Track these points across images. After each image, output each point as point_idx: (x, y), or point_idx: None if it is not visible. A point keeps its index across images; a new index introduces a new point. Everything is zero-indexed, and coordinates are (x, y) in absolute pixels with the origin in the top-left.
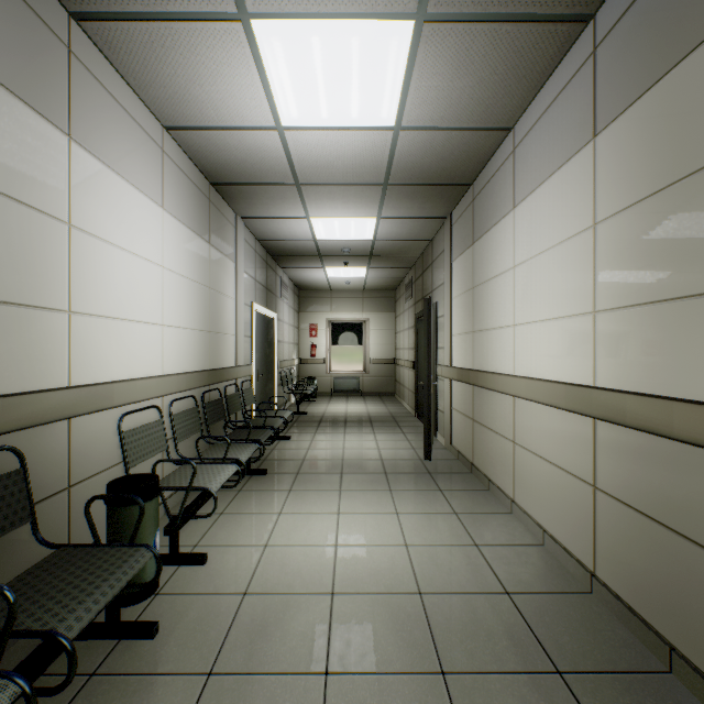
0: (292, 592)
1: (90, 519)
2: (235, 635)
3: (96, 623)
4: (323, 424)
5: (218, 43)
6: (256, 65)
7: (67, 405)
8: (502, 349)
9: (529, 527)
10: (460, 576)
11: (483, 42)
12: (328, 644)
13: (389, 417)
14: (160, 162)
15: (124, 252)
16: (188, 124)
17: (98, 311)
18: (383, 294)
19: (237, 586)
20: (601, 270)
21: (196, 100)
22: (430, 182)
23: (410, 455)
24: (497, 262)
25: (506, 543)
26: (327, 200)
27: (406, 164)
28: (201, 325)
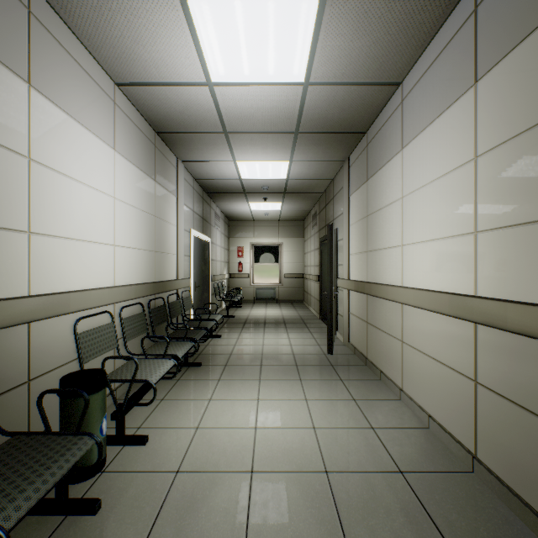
0: (217, 470)
1: (42, 410)
2: (167, 511)
3: (47, 500)
4: (247, 325)
5: (156, 7)
6: (189, 27)
7: (26, 311)
8: (392, 265)
9: (416, 412)
10: (360, 456)
11: (379, 4)
12: (247, 520)
13: (299, 319)
14: (112, 112)
15: (80, 184)
16: (135, 81)
17: (56, 233)
18: (294, 223)
19: (171, 465)
20: (481, 196)
21: (140, 59)
22: (332, 130)
23: (316, 351)
24: (388, 194)
25: (397, 427)
26: (249, 146)
27: (313, 115)
28: (148, 246)
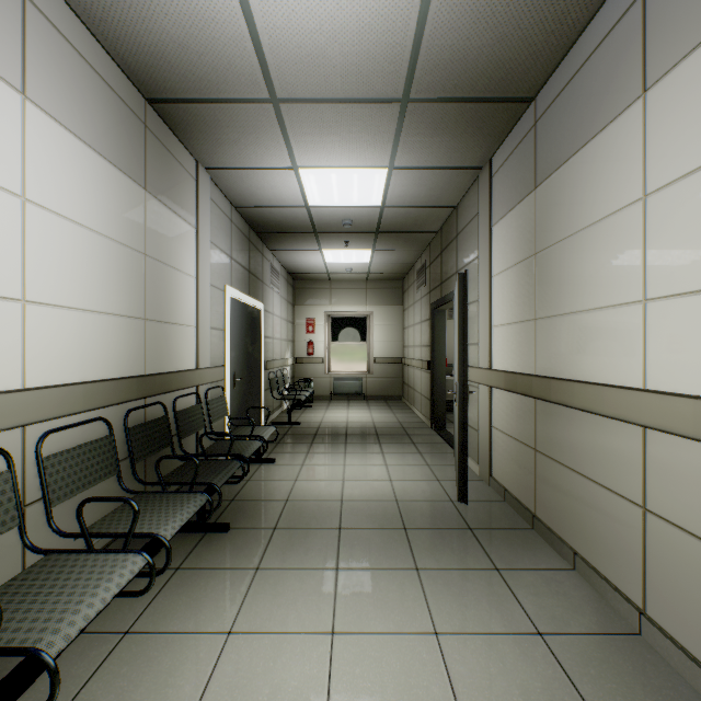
0: None
1: None
2: None
3: None
4: (319, 438)
5: None
6: None
7: None
8: (608, 343)
9: None
10: None
11: None
12: None
13: (400, 429)
14: (15, 10)
15: None
16: None
17: None
18: (389, 284)
19: None
20: None
21: None
22: (472, 94)
23: (436, 493)
24: (596, 200)
25: None
26: (319, 135)
27: (441, 52)
28: (127, 307)
